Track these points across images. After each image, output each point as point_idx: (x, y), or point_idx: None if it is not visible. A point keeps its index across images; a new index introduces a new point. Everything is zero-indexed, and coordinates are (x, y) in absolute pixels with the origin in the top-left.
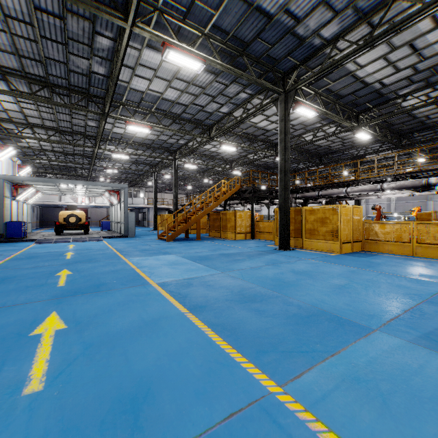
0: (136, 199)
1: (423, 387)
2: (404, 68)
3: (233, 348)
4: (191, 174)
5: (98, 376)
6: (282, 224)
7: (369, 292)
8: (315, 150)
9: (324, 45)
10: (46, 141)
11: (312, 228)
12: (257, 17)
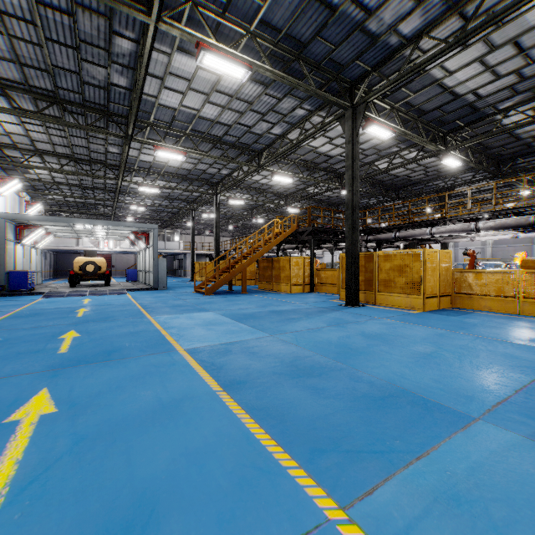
0: (170, 243)
1: None
2: (505, 74)
3: (279, 444)
4: (237, 213)
5: (84, 488)
6: (350, 274)
7: (465, 363)
8: (391, 181)
9: (403, 45)
10: (58, 171)
11: (387, 278)
12: (317, 9)
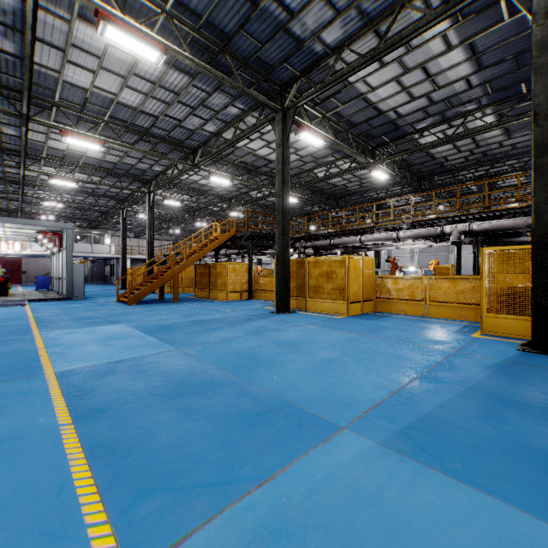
0: (98, 246)
1: (371, 530)
2: (419, 97)
3: (99, 491)
4: (179, 215)
5: None
6: (280, 280)
7: (360, 368)
8: (331, 190)
9: (328, 54)
10: None
11: (316, 284)
12: None
